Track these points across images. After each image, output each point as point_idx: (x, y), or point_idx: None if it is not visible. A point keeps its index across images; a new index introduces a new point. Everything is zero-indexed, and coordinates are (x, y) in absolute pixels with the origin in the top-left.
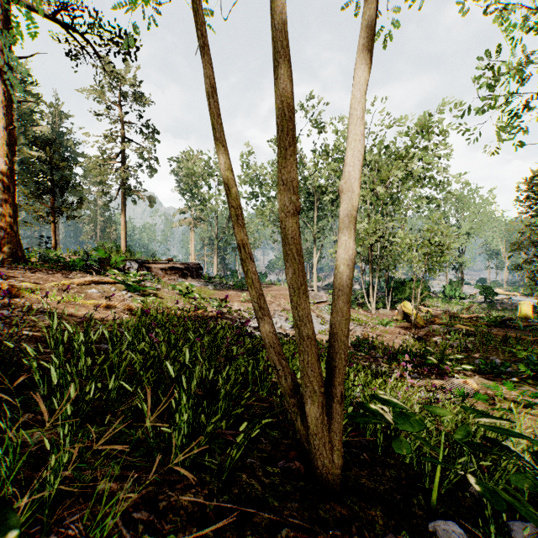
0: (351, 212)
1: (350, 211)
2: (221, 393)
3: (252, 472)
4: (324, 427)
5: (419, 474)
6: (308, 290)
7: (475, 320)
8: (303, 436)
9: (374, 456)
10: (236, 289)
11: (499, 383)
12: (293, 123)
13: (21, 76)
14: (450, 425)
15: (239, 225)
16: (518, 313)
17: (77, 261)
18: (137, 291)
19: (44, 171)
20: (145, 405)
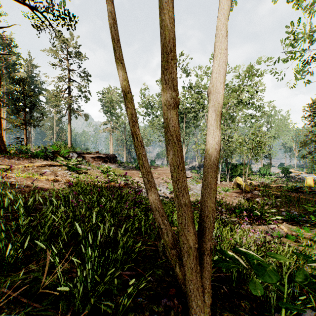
0: (218, 108)
1: (217, 107)
2: (119, 245)
3: (141, 312)
4: (198, 274)
5: (264, 303)
6: None
7: (279, 188)
8: (180, 280)
9: (231, 287)
10: (137, 169)
11: (298, 227)
12: (174, 33)
13: (8, 42)
14: (290, 270)
15: (133, 121)
16: (305, 183)
17: (39, 152)
18: (75, 170)
19: (19, 97)
20: (57, 258)
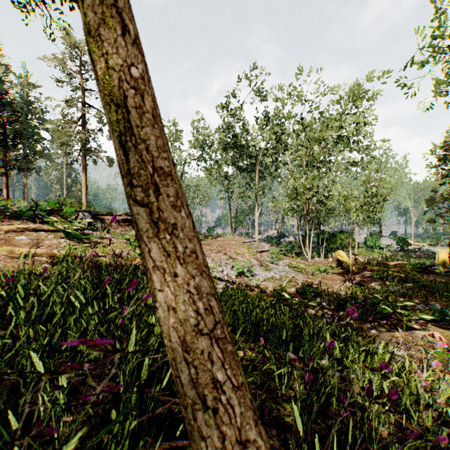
0: None
1: None
2: None
3: None
4: None
5: None
6: (251, 241)
7: (399, 267)
8: None
9: None
10: None
11: None
12: None
13: None
14: None
15: None
16: (436, 260)
17: (23, 210)
18: (78, 239)
19: None
20: None
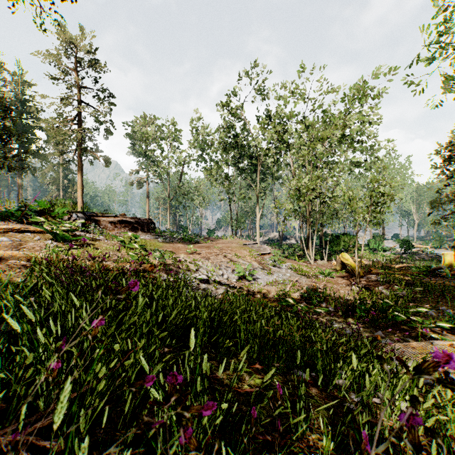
0: None
1: None
2: None
3: None
4: None
5: None
6: (253, 243)
7: (404, 270)
8: None
9: None
10: (185, 242)
11: None
12: None
13: None
14: None
15: None
16: (442, 262)
17: (11, 210)
18: (67, 240)
19: None
20: None
